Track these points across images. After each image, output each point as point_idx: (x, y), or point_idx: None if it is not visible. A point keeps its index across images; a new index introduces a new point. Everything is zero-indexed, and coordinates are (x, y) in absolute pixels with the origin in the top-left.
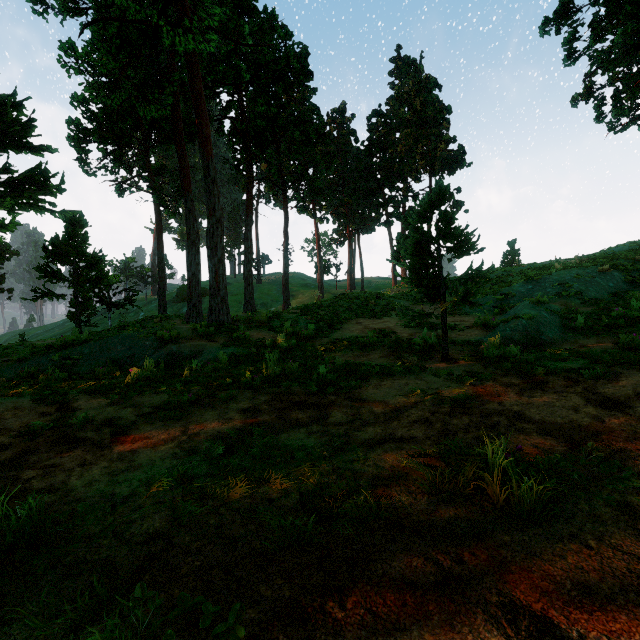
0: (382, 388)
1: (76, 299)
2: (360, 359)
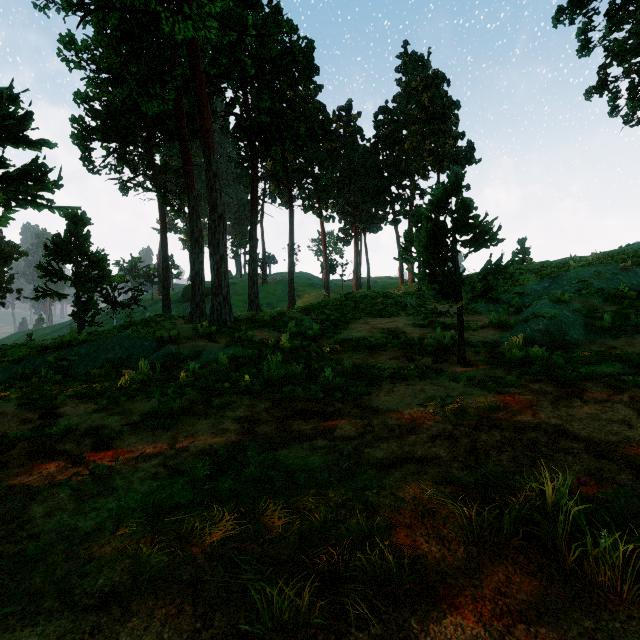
0: (395, 395)
1: (78, 298)
2: (368, 361)
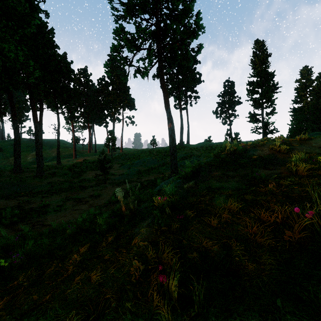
0: (89, 189)
1: None
2: (87, 184)
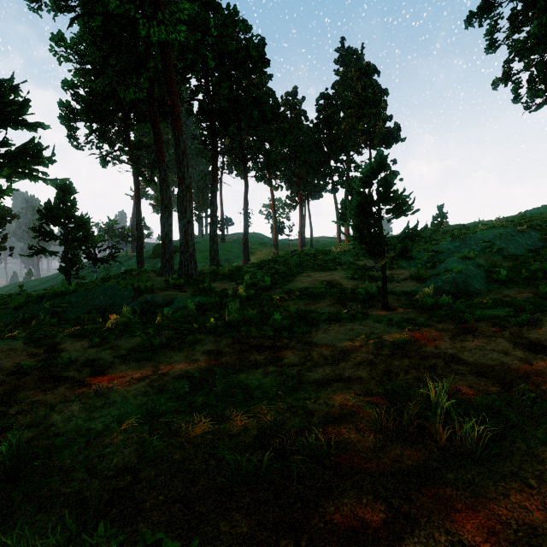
0: (330, 333)
1: (66, 255)
2: (310, 307)
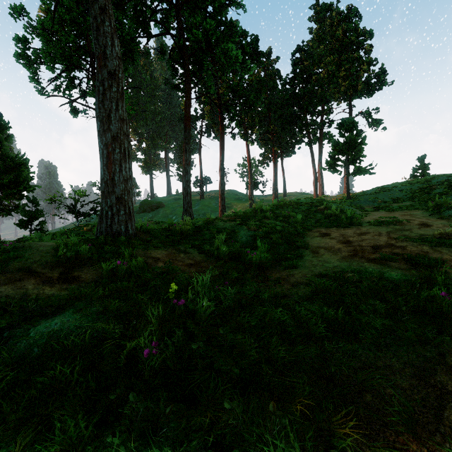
0: None
1: None
2: None
